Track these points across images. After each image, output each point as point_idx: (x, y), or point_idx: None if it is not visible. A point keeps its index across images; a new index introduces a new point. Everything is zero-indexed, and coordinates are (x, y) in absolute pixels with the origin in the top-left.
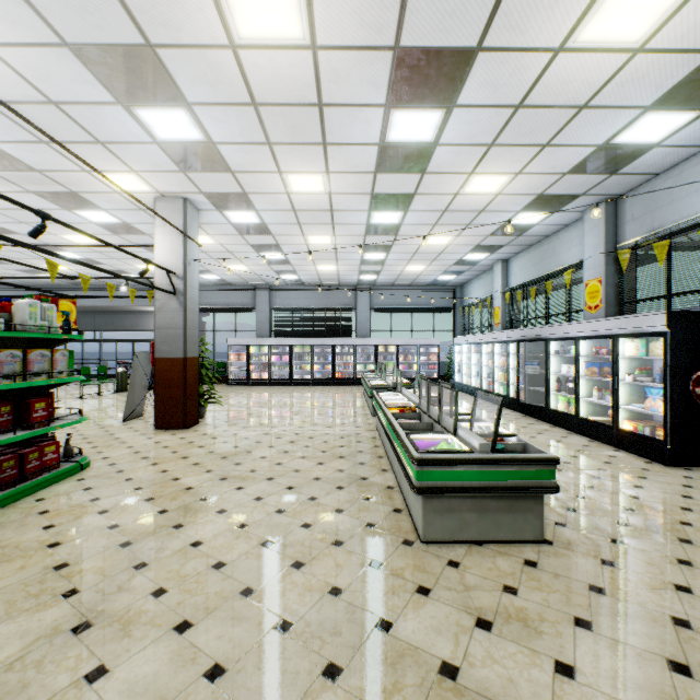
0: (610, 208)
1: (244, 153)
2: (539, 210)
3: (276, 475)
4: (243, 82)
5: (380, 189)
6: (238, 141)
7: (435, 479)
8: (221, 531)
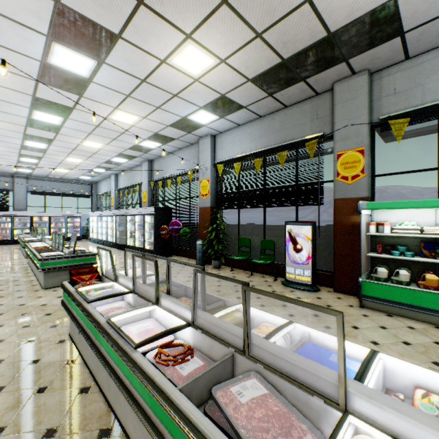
0: (150, 164)
1: None
2: (123, 158)
3: None
4: None
5: (30, 133)
6: None
7: (49, 265)
8: None
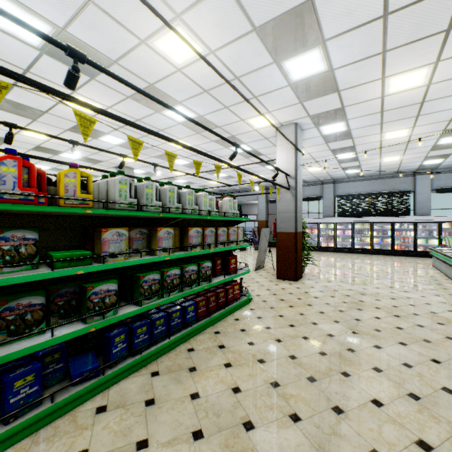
0: None
1: (355, 70)
2: None
3: (405, 340)
4: None
5: None
6: (354, 60)
7: None
8: (392, 394)
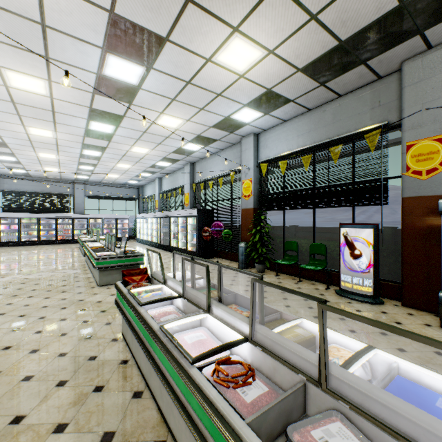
0: (192, 166)
1: None
2: (167, 162)
3: (26, 282)
4: (8, 95)
5: (87, 142)
6: None
7: (104, 264)
8: (4, 298)
